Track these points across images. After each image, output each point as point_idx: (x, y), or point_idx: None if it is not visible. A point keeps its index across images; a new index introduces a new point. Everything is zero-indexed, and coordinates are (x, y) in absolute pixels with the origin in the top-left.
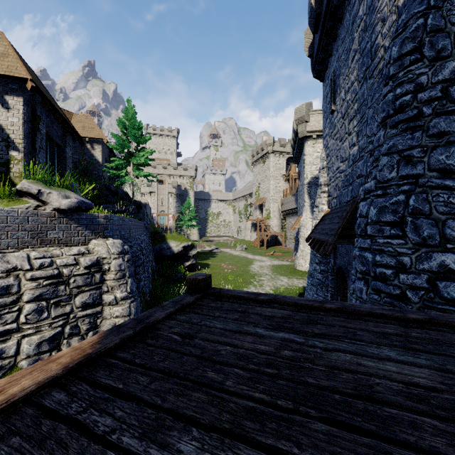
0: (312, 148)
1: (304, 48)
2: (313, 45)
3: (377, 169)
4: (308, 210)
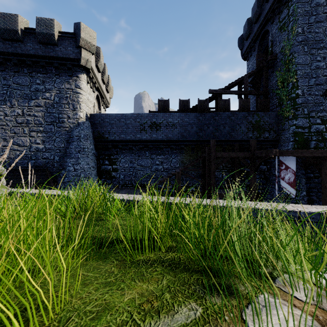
0: None
1: None
2: None
3: (80, 164)
4: None
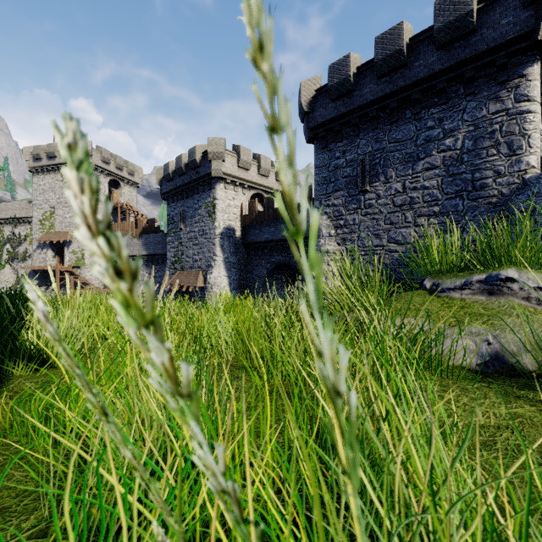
0: (225, 194)
1: (302, 100)
2: (312, 104)
3: None
4: (223, 266)
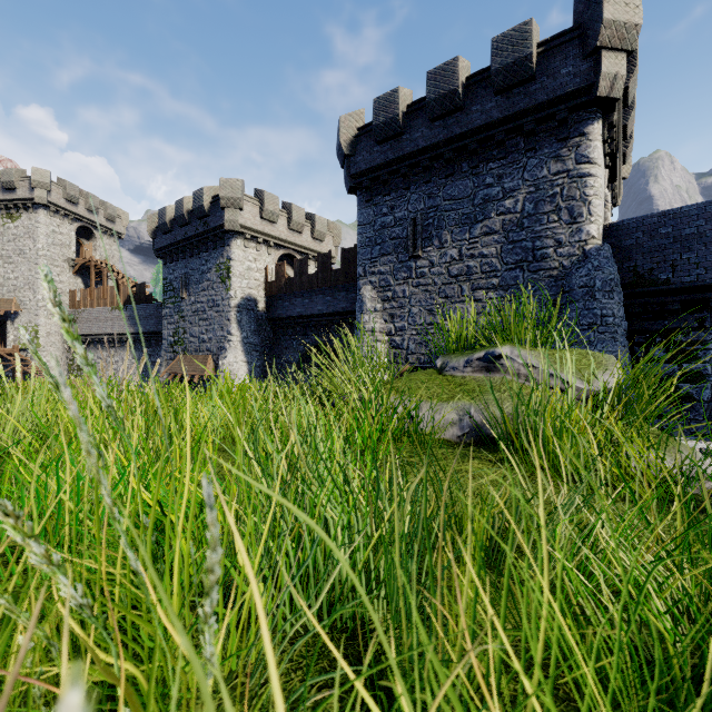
0: (243, 253)
1: (341, 139)
2: (354, 145)
3: None
4: (240, 349)
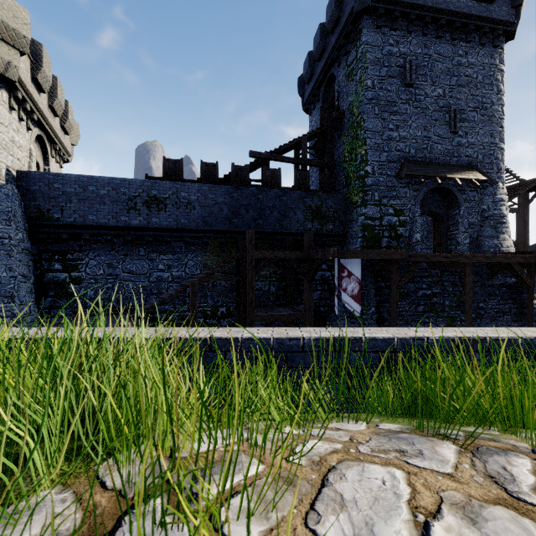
0: None
1: None
2: None
3: None
4: None
